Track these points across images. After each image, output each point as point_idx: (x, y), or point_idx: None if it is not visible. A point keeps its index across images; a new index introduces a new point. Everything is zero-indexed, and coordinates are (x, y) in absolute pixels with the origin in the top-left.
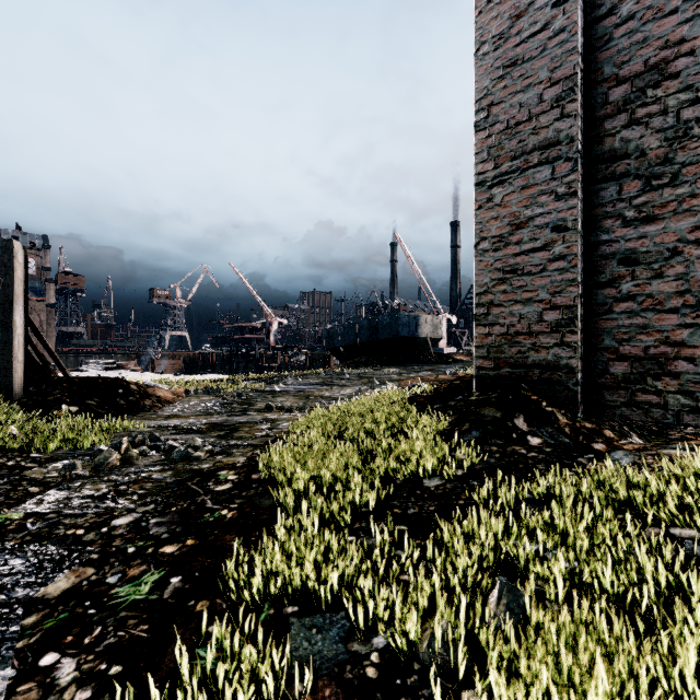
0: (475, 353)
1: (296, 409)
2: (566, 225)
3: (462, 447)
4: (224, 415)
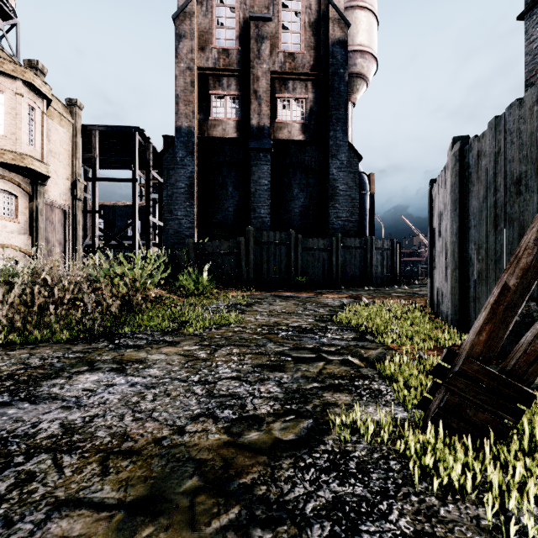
0: None
1: None
2: None
3: None
4: None
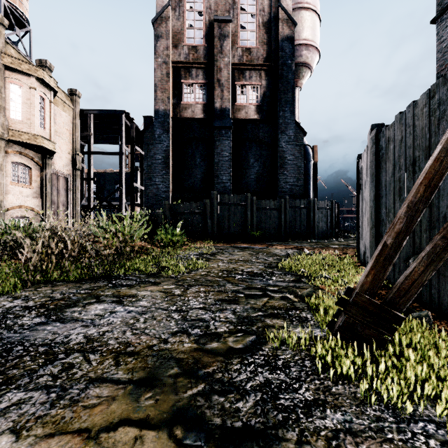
0: None
1: None
2: None
3: None
4: None
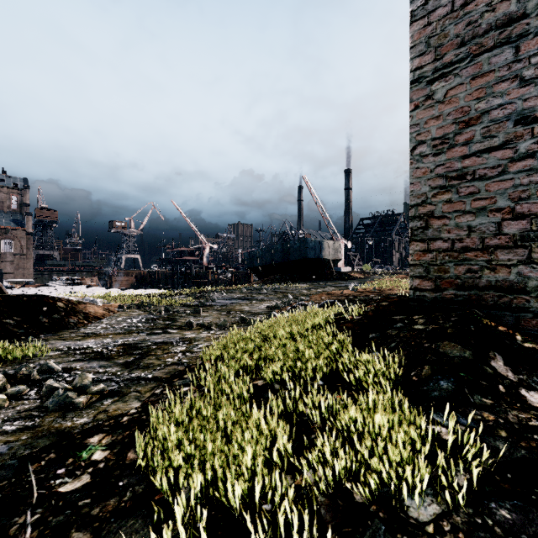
0: (410, 273)
1: (216, 326)
2: (536, 115)
3: (450, 424)
4: (144, 333)
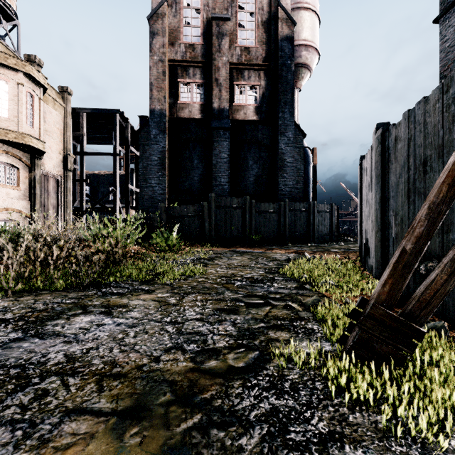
0: None
1: None
2: None
3: None
4: None
